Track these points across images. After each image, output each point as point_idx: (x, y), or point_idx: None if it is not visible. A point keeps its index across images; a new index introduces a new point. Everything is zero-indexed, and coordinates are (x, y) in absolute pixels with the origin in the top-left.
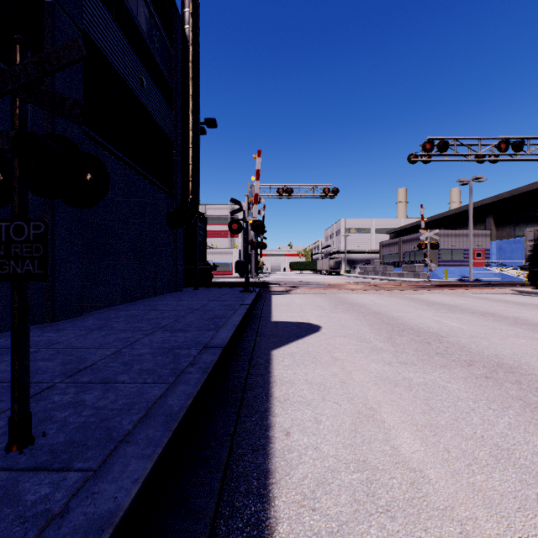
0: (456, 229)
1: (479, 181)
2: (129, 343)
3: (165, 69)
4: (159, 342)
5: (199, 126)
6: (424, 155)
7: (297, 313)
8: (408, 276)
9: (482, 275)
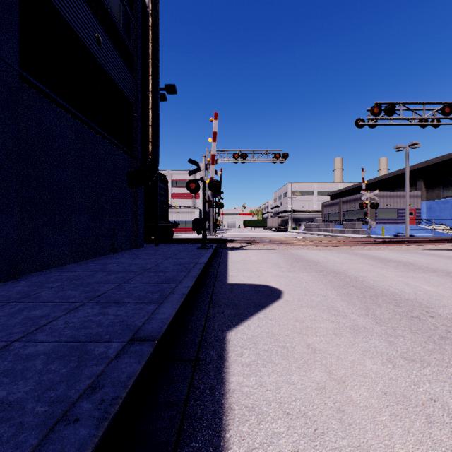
0: (390, 191)
1: (414, 148)
2: (34, 328)
3: (125, 34)
4: (75, 326)
5: (158, 89)
6: (371, 119)
7: (253, 273)
8: (348, 232)
9: (415, 231)
